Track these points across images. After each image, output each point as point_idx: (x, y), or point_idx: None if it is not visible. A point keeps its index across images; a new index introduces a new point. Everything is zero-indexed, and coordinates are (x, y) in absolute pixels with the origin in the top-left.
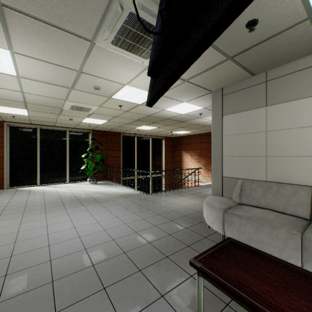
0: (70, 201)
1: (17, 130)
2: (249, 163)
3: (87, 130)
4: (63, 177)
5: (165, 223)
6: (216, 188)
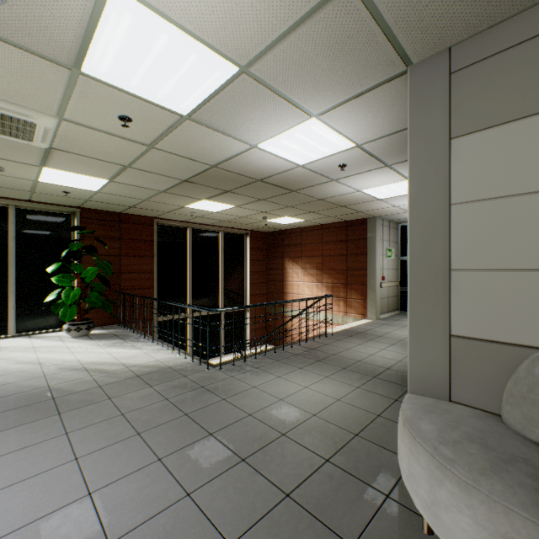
0: None
1: None
2: None
3: (68, 208)
4: None
5: (267, 515)
6: (427, 371)
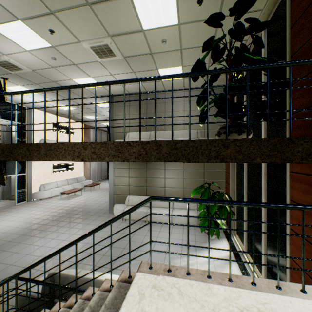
0: None
1: None
2: None
3: None
4: (261, 134)
5: None
6: None
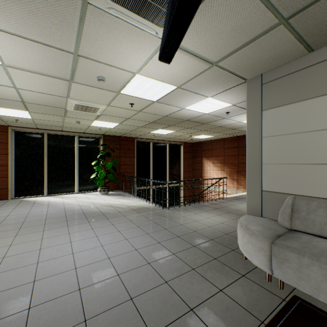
0: (75, 215)
1: (23, 135)
2: (303, 173)
3: (98, 135)
4: (72, 186)
5: (186, 249)
6: (253, 205)
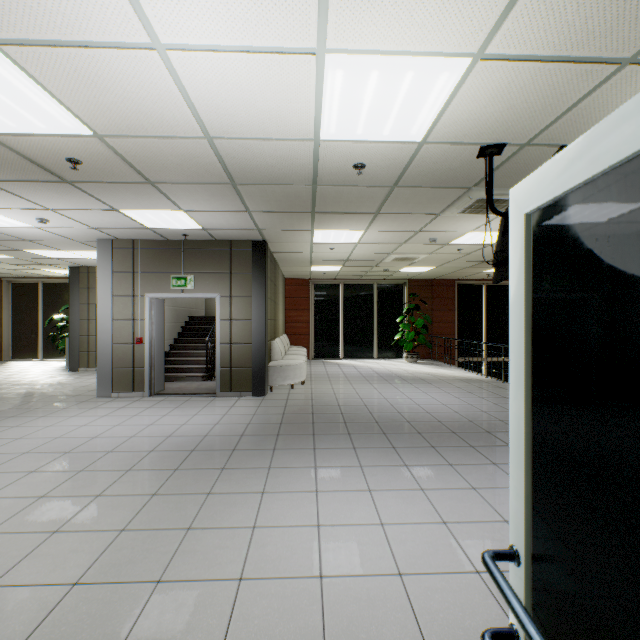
0: (390, 377)
1: (321, 288)
2: None
3: (402, 281)
4: (369, 350)
5: None
6: None
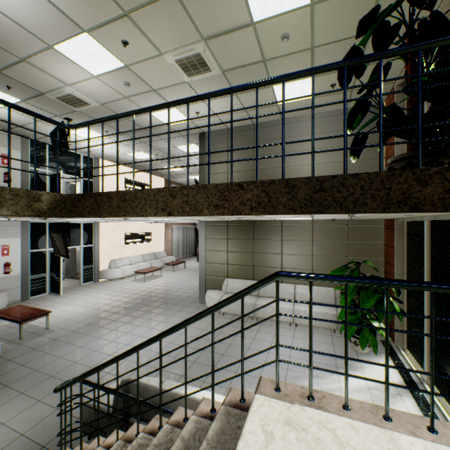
0: None
1: None
2: None
3: None
4: None
5: None
6: None
